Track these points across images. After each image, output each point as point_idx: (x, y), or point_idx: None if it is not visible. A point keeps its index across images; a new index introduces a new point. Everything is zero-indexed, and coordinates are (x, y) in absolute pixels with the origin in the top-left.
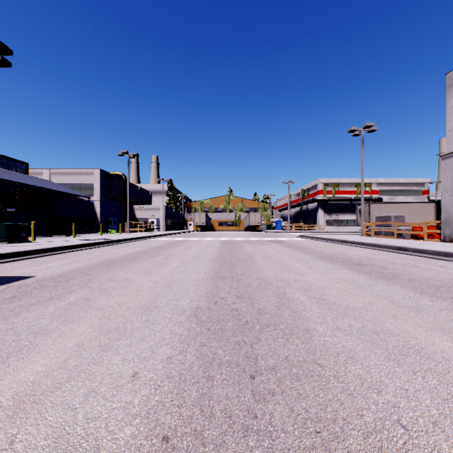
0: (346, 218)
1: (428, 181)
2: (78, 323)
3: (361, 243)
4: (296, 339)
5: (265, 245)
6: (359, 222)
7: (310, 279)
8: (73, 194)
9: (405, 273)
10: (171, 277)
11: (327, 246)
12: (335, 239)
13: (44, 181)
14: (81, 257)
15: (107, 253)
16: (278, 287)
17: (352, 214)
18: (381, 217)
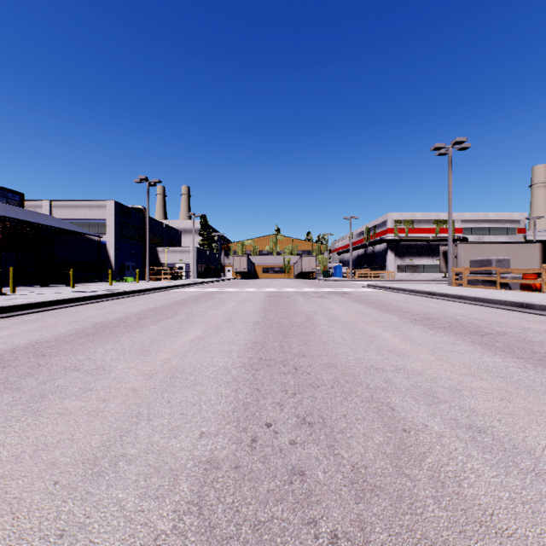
0: (422, 262)
1: (525, 217)
2: None
3: (457, 297)
4: None
5: (326, 298)
6: (443, 268)
7: (421, 366)
8: (78, 232)
9: None
10: (180, 361)
11: (411, 301)
12: (418, 290)
13: (42, 216)
14: (61, 319)
15: (103, 311)
16: (372, 388)
17: (430, 258)
18: (478, 261)
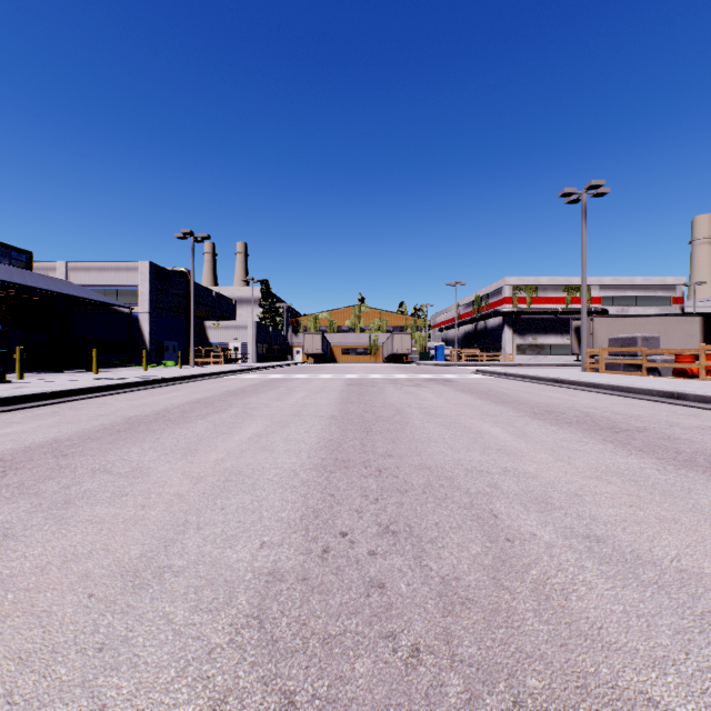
0: (549, 342)
1: (682, 282)
2: None
3: (591, 385)
4: None
5: (423, 387)
6: (575, 348)
7: (535, 468)
8: (103, 302)
9: None
10: (236, 462)
11: (532, 390)
12: (541, 377)
13: (56, 281)
14: (83, 412)
15: (137, 403)
16: (473, 492)
17: (559, 336)
18: (619, 340)
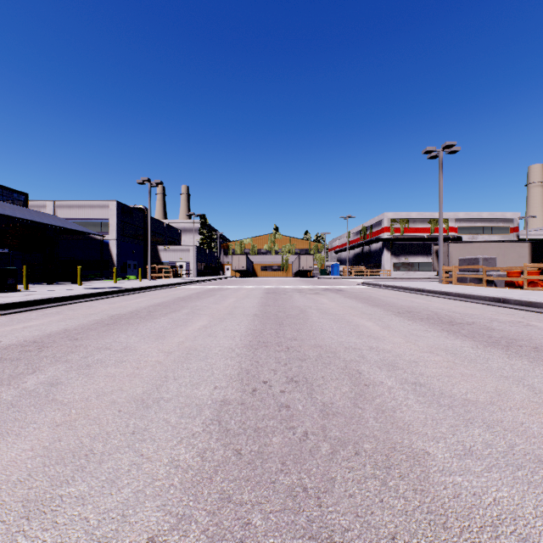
0: (417, 261)
1: (518, 216)
2: (13, 437)
3: (443, 293)
4: (400, 480)
5: (321, 295)
6: (436, 266)
7: (391, 346)
8: (82, 231)
9: (523, 337)
10: (192, 343)
11: (400, 297)
12: (408, 287)
13: (46, 216)
14: (78, 312)
15: (115, 306)
16: (348, 360)
17: (425, 257)
18: (466, 260)
